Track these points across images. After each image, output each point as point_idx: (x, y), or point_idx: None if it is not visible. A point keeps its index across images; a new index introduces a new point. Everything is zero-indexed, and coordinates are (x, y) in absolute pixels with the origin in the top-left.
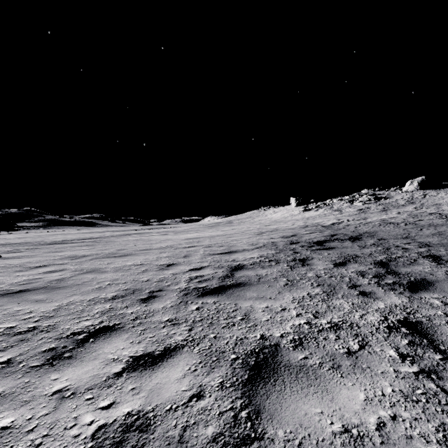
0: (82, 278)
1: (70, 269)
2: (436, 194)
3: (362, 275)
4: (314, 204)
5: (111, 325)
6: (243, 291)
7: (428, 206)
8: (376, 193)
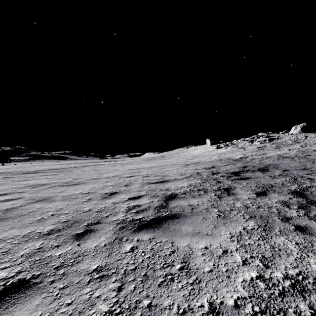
0: (30, 208)
1: (25, 197)
2: (315, 136)
3: (287, 206)
4: (224, 144)
5: (27, 279)
6: (179, 224)
7: (310, 144)
8: (269, 135)
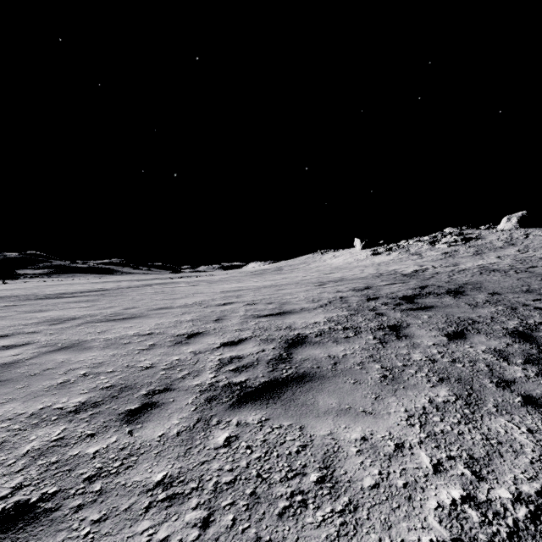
0: (46, 362)
1: (39, 342)
2: (541, 234)
3: (504, 358)
4: (385, 247)
5: (32, 502)
6: (312, 393)
7: (534, 248)
8: (463, 232)
